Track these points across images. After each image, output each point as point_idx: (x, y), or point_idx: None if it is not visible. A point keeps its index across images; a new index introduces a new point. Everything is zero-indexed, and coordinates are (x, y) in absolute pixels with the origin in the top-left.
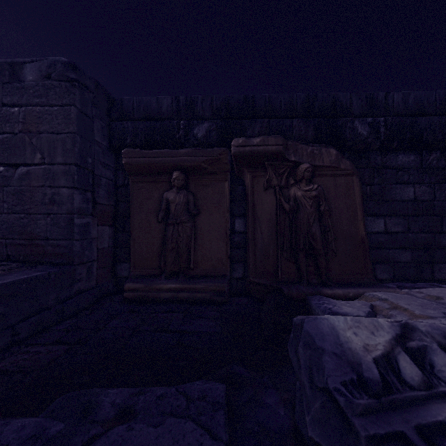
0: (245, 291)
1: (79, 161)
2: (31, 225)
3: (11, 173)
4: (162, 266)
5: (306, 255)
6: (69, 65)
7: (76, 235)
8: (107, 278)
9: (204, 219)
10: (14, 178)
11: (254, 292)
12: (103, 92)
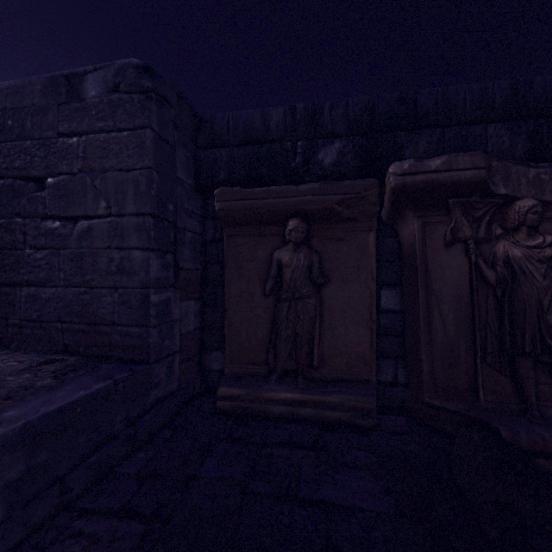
0: (397, 404)
1: (156, 209)
2: (93, 303)
3: (69, 229)
4: (271, 362)
5: (533, 363)
6: (143, 69)
7: (152, 318)
8: (192, 373)
9: (335, 291)
10: (73, 236)
11: (421, 413)
12: (188, 107)
